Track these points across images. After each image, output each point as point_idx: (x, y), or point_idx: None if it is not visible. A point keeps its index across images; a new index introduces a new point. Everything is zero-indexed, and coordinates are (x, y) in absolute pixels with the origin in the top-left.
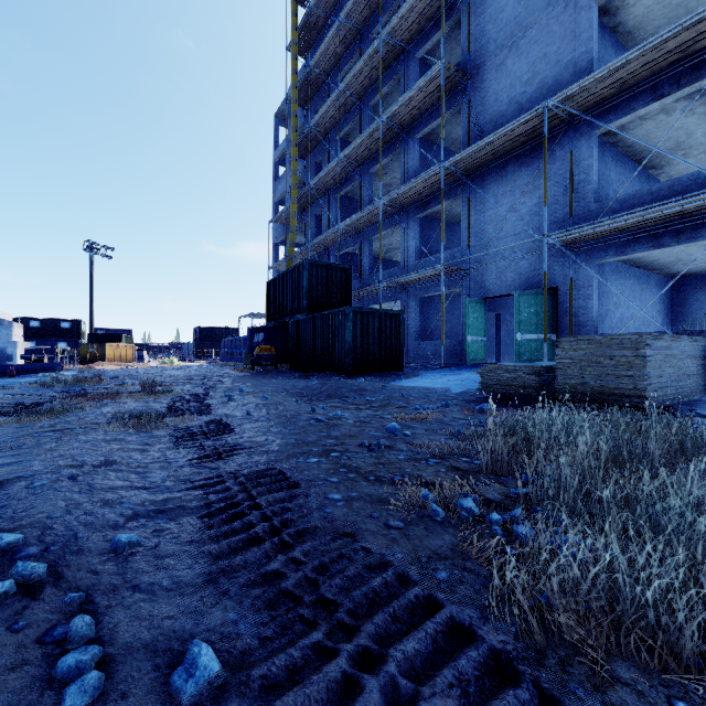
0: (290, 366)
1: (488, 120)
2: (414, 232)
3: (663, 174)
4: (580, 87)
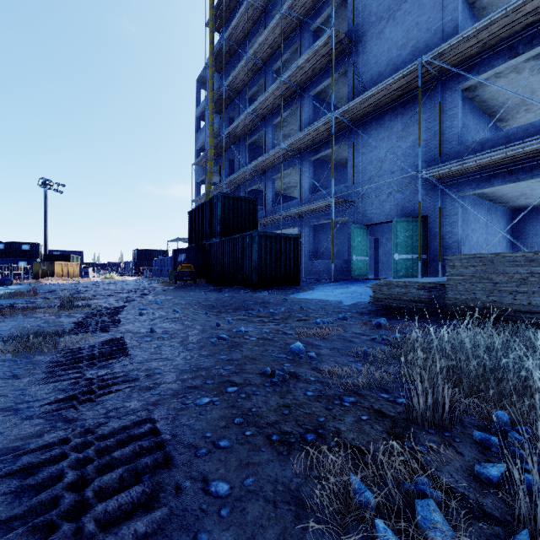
0: (207, 281)
1: (369, 79)
2: (308, 171)
3: (507, 127)
4: (450, 46)
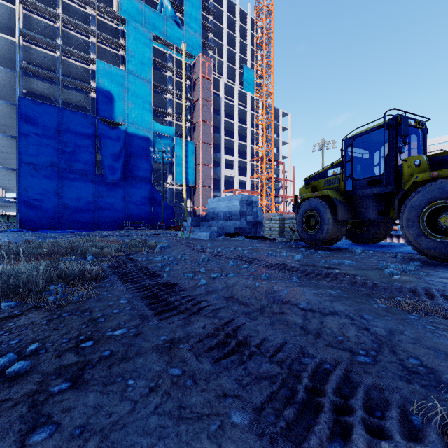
0: None
1: None
2: None
3: None
4: None
